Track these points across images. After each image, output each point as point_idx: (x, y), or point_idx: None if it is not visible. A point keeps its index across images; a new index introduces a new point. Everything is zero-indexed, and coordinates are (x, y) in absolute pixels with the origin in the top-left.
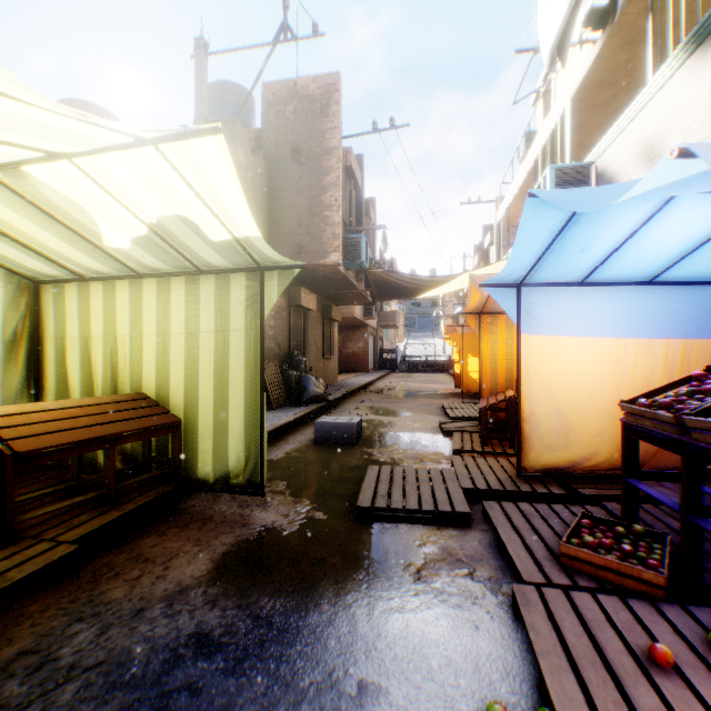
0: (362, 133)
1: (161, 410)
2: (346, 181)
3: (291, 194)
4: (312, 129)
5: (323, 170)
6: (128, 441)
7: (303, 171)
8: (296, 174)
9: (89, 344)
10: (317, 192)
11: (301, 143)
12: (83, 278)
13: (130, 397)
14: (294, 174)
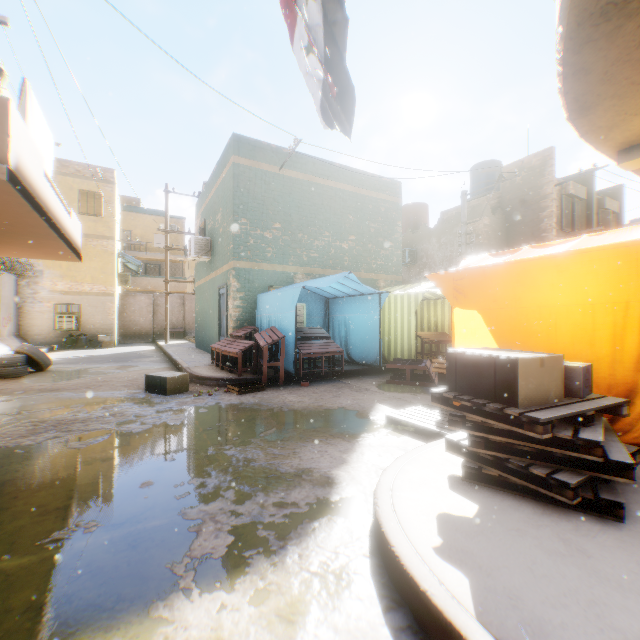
0: (569, 179)
1: (450, 337)
2: (565, 202)
3: (519, 227)
4: (533, 186)
5: (540, 209)
6: (442, 343)
7: (527, 212)
8: (522, 215)
9: (429, 318)
10: (535, 223)
11: (525, 196)
12: (428, 299)
13: (442, 333)
14: (521, 215)
